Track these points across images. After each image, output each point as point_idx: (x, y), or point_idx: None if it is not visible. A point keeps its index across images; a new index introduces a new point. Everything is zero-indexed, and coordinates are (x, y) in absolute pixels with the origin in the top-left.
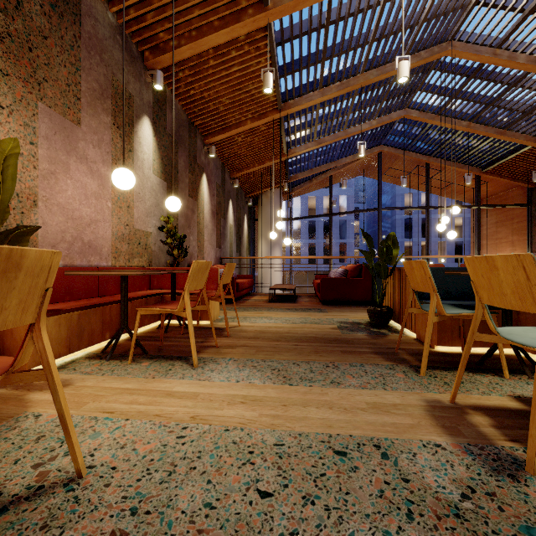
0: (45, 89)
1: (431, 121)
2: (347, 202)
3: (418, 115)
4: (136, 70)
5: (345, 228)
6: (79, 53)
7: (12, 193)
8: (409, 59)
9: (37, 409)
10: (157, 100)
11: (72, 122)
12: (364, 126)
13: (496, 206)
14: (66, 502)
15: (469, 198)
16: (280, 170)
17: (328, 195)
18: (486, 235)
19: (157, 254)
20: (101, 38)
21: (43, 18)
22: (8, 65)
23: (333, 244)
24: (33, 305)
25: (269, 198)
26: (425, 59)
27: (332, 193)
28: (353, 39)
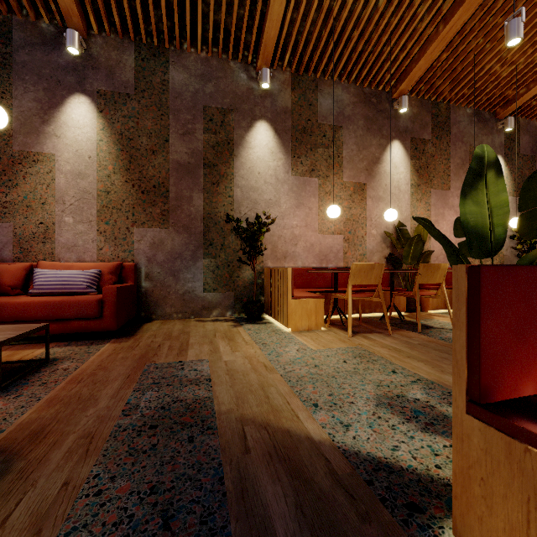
0: (433, 181)
1: None
2: None
3: None
4: (488, 129)
5: None
6: (449, 150)
7: (426, 240)
8: None
9: (437, 319)
10: (509, 136)
11: (445, 190)
12: None
13: None
14: (450, 331)
15: None
16: None
17: None
18: None
19: (509, 257)
20: (462, 129)
21: (432, 147)
22: (419, 181)
23: None
24: (441, 278)
25: None
26: None
27: None
28: None
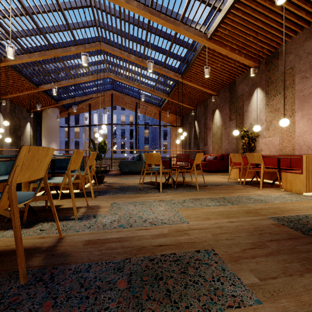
0: None
1: (121, 81)
2: (134, 119)
3: (114, 77)
4: None
5: (133, 133)
6: None
7: None
8: (14, 47)
9: None
10: None
11: None
12: (85, 78)
13: (167, 126)
14: None
15: (168, 121)
16: (0, 97)
17: (123, 114)
18: (173, 140)
19: None
20: None
21: None
22: None
23: (126, 142)
24: None
25: (47, 114)
26: (88, 48)
27: (126, 113)
28: (32, 30)
